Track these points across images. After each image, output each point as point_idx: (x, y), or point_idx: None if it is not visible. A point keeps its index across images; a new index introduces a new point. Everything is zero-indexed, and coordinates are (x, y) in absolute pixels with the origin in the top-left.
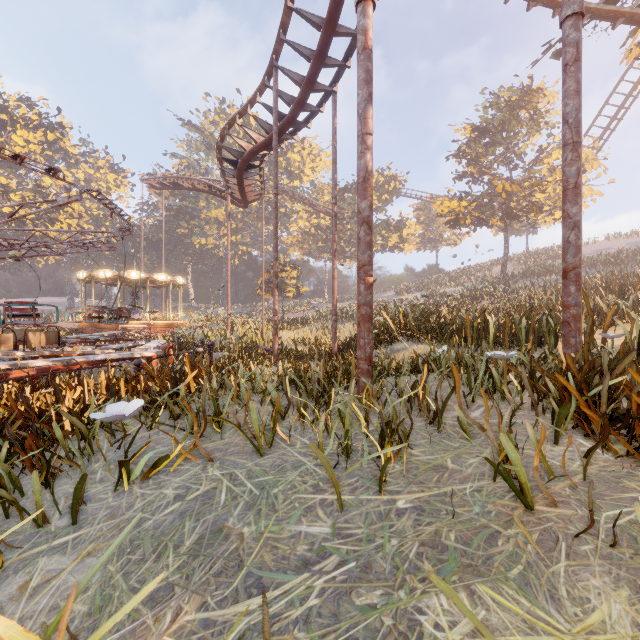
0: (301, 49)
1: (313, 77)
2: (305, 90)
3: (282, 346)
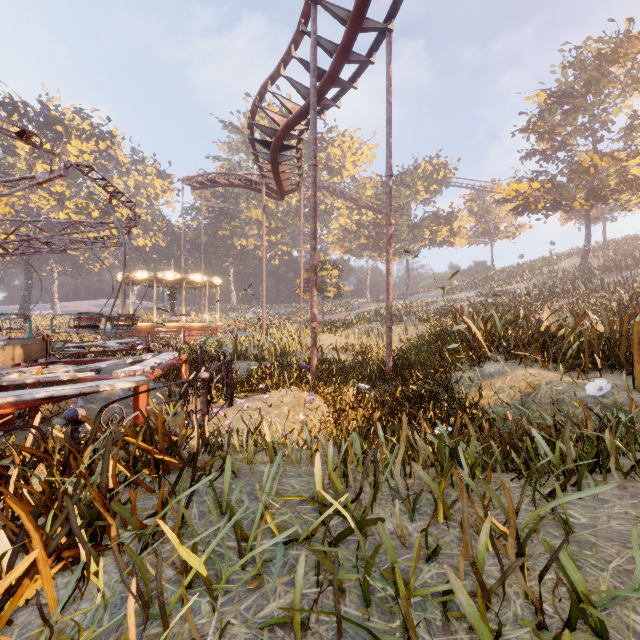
0: None
1: (363, 5)
2: (352, 27)
3: (322, 355)
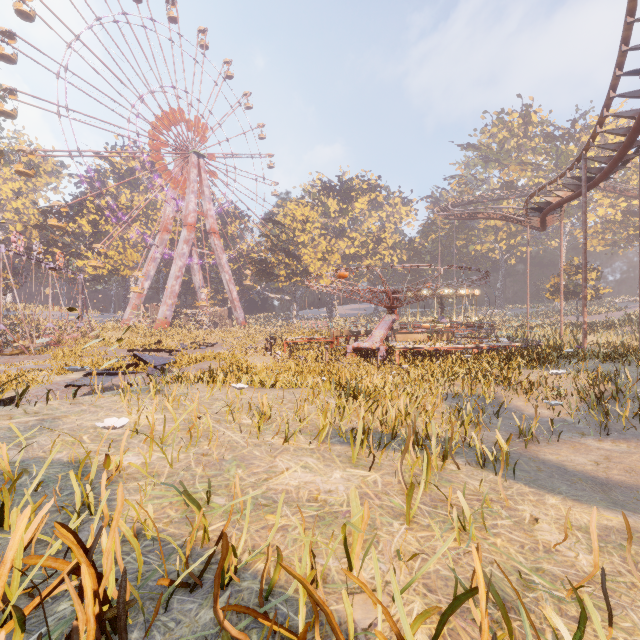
0: (608, 146)
1: (619, 160)
2: (611, 167)
3: None
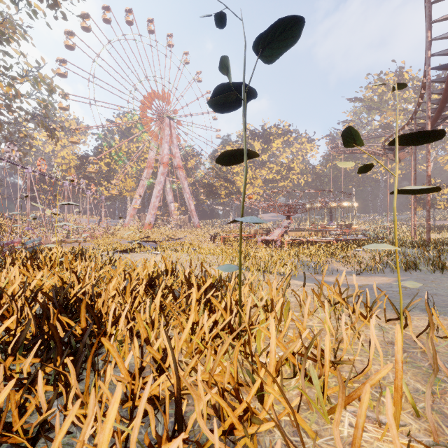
0: None
1: (436, 119)
2: (432, 123)
3: None
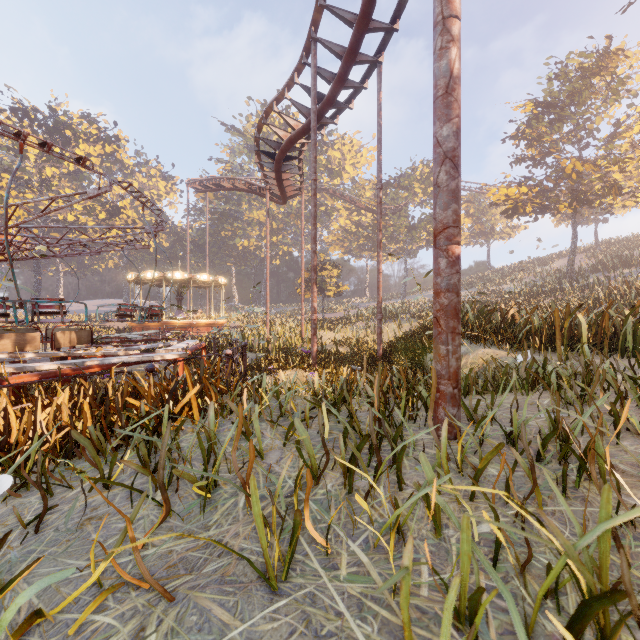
0: (342, 14)
1: (356, 45)
2: (347, 62)
3: (322, 347)
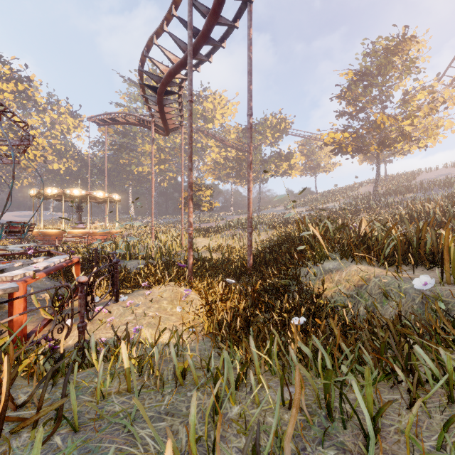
0: None
1: None
2: None
3: (198, 254)
